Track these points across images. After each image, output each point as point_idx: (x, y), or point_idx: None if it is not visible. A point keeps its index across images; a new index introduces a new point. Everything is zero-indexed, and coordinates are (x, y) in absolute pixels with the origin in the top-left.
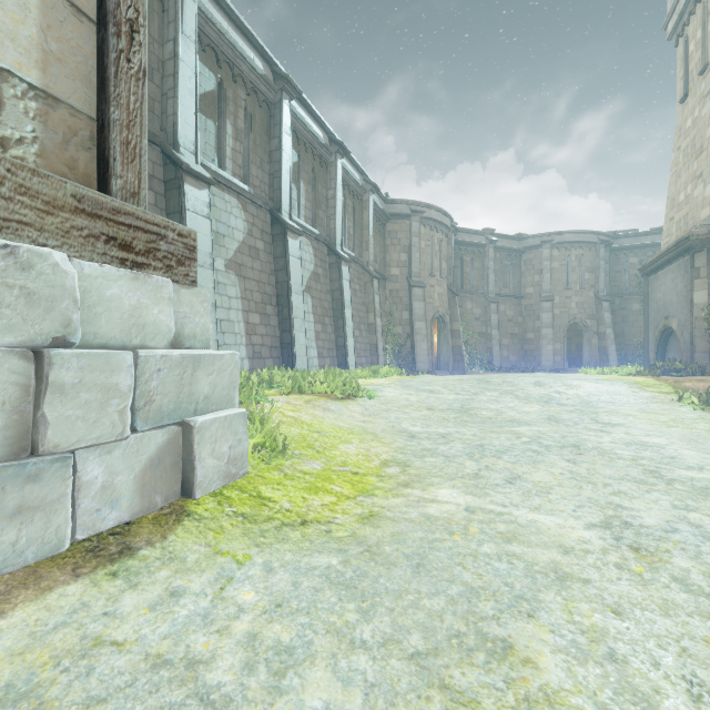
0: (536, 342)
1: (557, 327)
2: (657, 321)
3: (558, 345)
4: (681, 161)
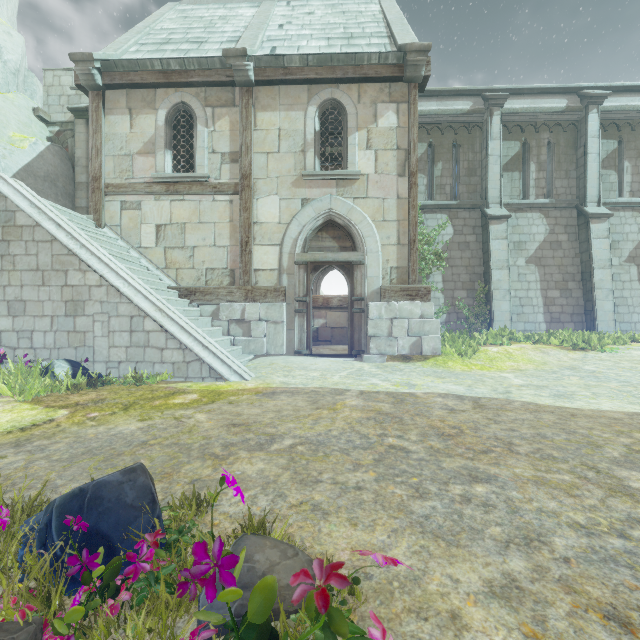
0: None
1: None
2: None
3: None
4: None
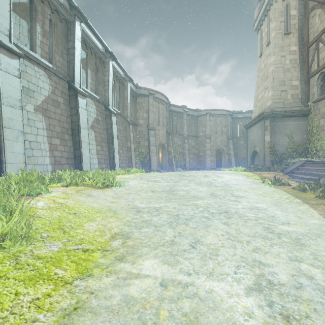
0: (204, 156)
1: (212, 150)
2: (251, 148)
3: (212, 158)
4: (260, 81)
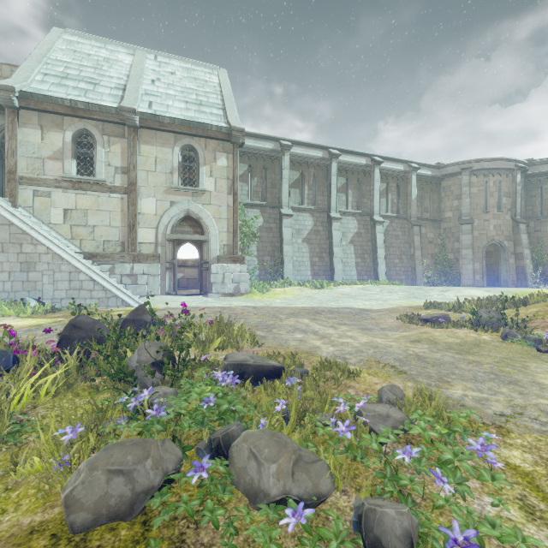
0: None
1: None
2: None
3: None
4: None
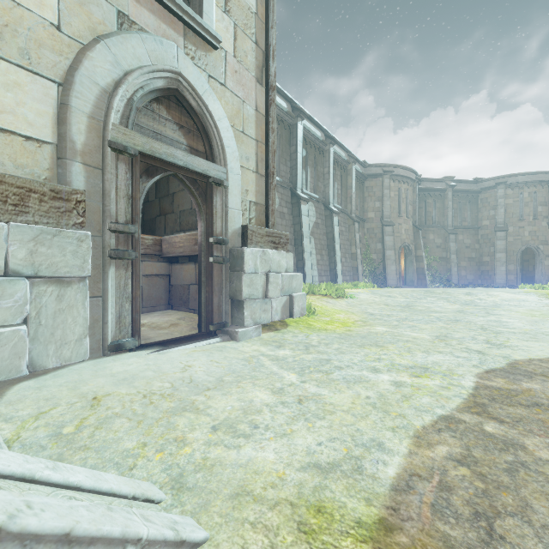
0: (491, 264)
1: (510, 252)
2: None
3: (511, 266)
4: None
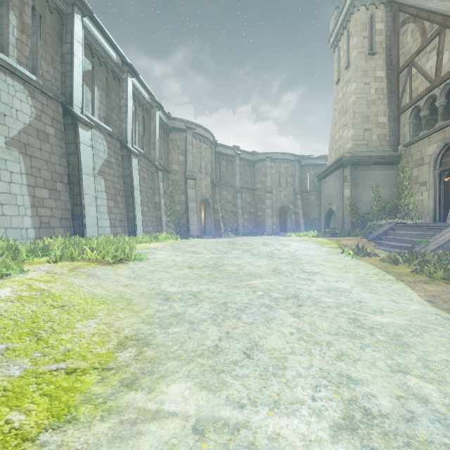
0: (263, 217)
1: (274, 208)
2: (325, 205)
3: (275, 219)
4: (337, 116)
